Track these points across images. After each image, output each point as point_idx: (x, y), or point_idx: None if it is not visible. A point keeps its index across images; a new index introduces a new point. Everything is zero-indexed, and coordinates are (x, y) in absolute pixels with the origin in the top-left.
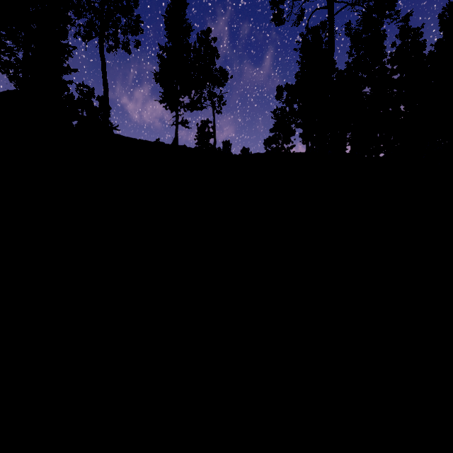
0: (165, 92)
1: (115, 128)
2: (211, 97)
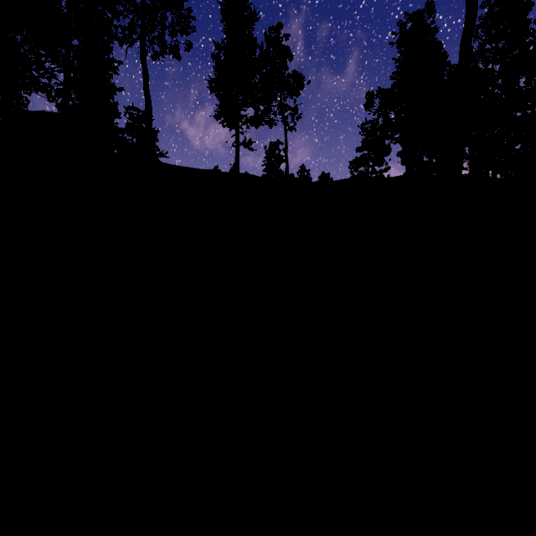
0: (221, 103)
1: (163, 155)
2: (282, 110)
